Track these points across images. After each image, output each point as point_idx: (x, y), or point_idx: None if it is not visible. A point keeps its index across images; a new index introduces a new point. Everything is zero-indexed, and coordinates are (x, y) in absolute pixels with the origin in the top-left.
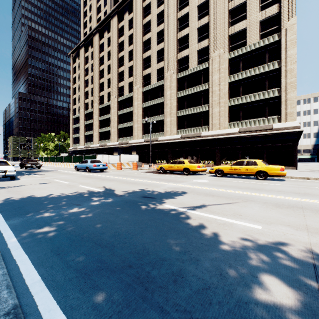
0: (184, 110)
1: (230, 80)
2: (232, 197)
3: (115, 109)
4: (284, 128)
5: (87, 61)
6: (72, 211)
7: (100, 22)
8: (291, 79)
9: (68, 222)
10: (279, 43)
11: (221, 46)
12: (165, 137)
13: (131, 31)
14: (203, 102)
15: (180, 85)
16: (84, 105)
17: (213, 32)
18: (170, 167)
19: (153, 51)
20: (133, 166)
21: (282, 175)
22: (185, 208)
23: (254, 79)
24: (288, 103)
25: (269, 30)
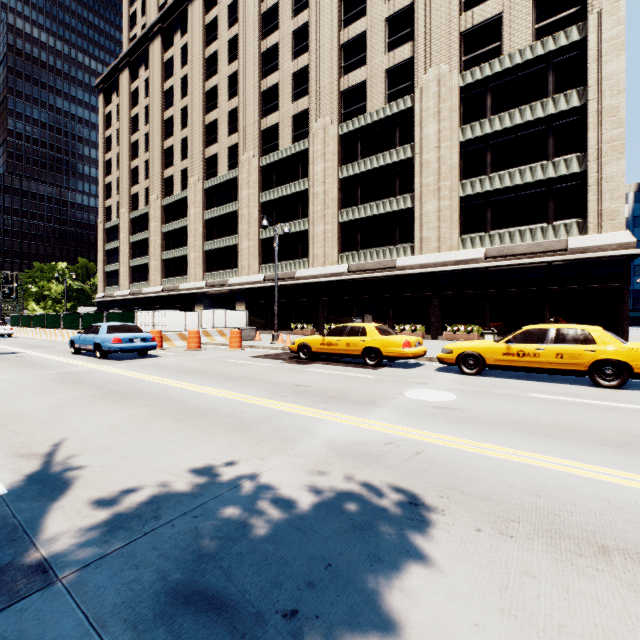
0: (356, 209)
1: (462, 137)
2: None
3: (198, 207)
4: (596, 247)
5: (136, 100)
6: None
7: (164, 9)
8: (613, 132)
9: None
10: (582, 47)
11: (443, 56)
12: (311, 271)
13: (235, 30)
14: (400, 190)
15: (345, 151)
16: (129, 200)
17: (423, 24)
18: (326, 344)
19: (284, 74)
20: (230, 340)
21: None
22: None
23: (522, 135)
24: (604, 188)
25: (558, 17)
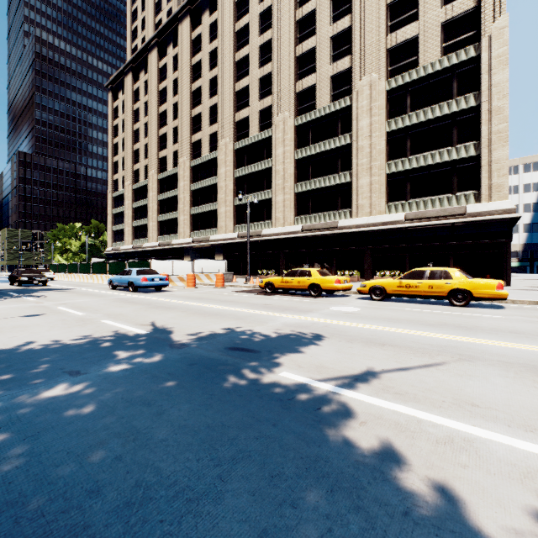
0: (308, 182)
1: (388, 128)
2: (424, 347)
3: (186, 180)
4: (486, 212)
5: (137, 97)
6: (49, 393)
7: (160, 28)
8: (500, 126)
9: (14, 437)
10: (477, 61)
11: (373, 67)
12: (274, 230)
13: (215, 44)
14: (341, 168)
15: (300, 138)
16: (132, 175)
17: (358, 43)
18: (284, 282)
19: (252, 78)
20: (216, 281)
21: (501, 298)
22: (330, 381)
23: (433, 127)
24: (493, 168)
25: (460, 38)
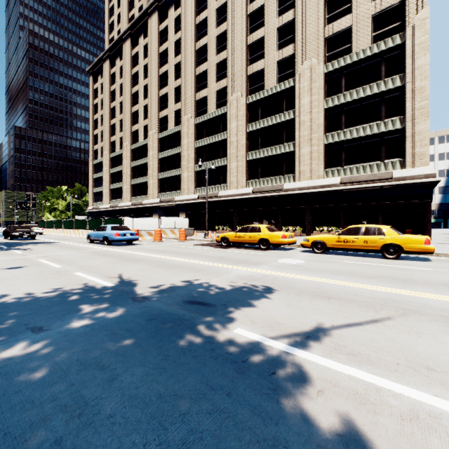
0: (257, 152)
1: (326, 105)
2: (367, 300)
3: (154, 150)
4: (410, 177)
5: (114, 80)
6: (6, 354)
7: (132, 21)
8: (422, 103)
9: None
10: (403, 48)
11: (313, 53)
12: (228, 192)
13: (179, 35)
14: (286, 139)
15: (251, 114)
16: (109, 145)
17: (300, 33)
18: (237, 237)
19: (210, 64)
20: (179, 235)
21: (429, 252)
22: (283, 338)
23: (364, 104)
24: (416, 139)
25: (387, 28)
